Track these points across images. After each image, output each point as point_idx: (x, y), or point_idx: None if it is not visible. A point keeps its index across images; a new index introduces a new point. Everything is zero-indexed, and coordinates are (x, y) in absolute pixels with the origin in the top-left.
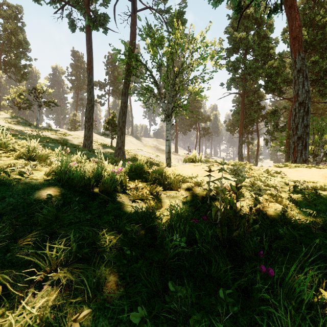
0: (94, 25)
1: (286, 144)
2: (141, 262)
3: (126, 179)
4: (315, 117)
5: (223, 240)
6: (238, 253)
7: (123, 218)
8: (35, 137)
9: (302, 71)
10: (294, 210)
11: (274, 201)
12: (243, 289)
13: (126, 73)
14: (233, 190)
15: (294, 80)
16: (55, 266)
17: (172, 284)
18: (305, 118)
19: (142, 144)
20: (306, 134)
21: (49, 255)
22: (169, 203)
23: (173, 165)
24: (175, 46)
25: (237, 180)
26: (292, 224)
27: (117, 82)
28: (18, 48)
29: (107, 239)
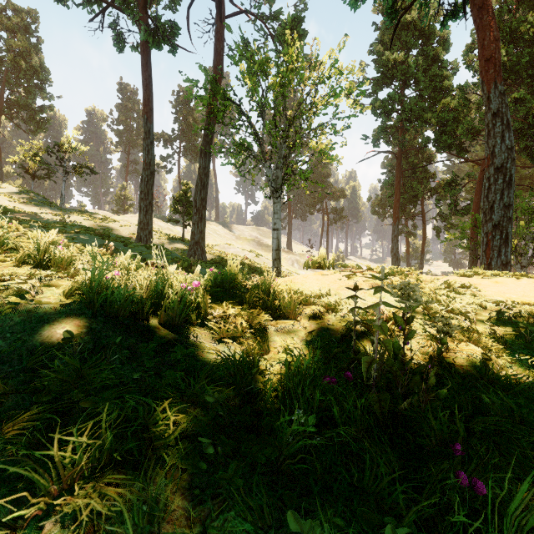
0: (154, 40)
1: (471, 236)
2: (234, 467)
3: (207, 300)
4: (519, 191)
5: (383, 418)
6: (410, 440)
7: (201, 376)
8: (58, 225)
9: (501, 115)
10: (502, 356)
11: (466, 339)
12: (426, 517)
13: (207, 120)
14: (399, 325)
15: (486, 130)
16: (70, 480)
17: (294, 517)
18: (505, 194)
19: (234, 235)
20: (507, 220)
21: (58, 460)
22: (282, 344)
23: (285, 271)
24: (288, 75)
25: (406, 307)
26: (502, 384)
27: (192, 134)
28: (31, 80)
29: (170, 421)
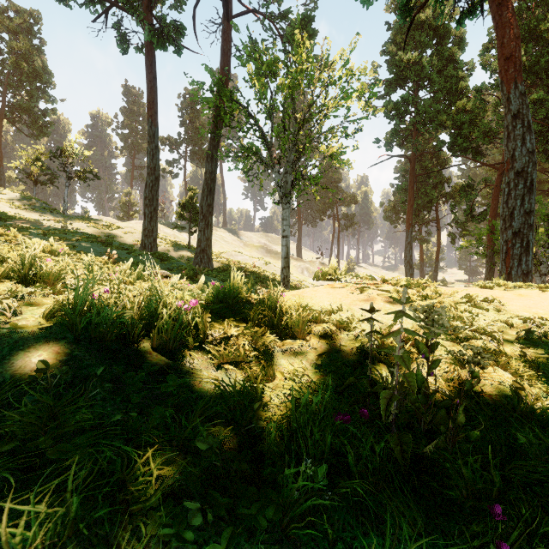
0: (159, 41)
1: (488, 243)
2: (227, 537)
3: (205, 320)
4: (538, 196)
5: (405, 464)
6: (436, 490)
7: (195, 411)
8: (59, 232)
9: (522, 117)
10: (535, 384)
11: (493, 362)
12: None
13: (214, 123)
14: (422, 353)
15: (506, 132)
16: None
17: None
18: (526, 199)
19: (242, 242)
20: (528, 227)
21: (5, 540)
22: (289, 369)
23: (295, 279)
24: (297, 76)
25: (431, 332)
26: (538, 418)
27: (199, 138)
28: (34, 82)
29: (153, 477)
